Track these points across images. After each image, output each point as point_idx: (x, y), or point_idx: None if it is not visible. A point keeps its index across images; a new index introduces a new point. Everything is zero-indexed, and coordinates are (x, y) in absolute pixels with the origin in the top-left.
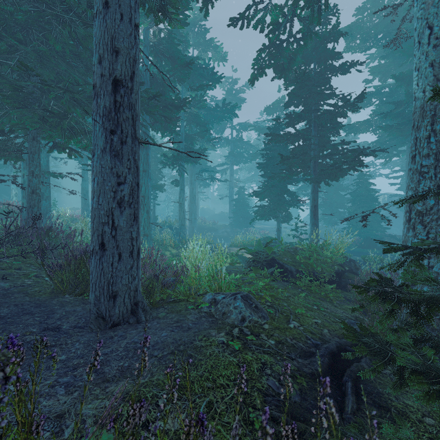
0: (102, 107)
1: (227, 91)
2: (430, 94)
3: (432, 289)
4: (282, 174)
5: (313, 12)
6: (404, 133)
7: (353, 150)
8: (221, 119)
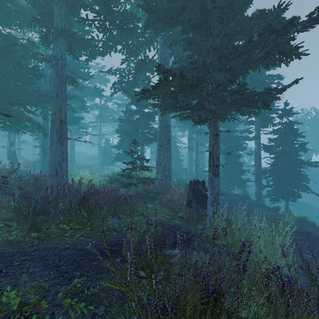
0: (56, 128)
1: (97, 74)
2: (160, 128)
3: (159, 182)
4: (127, 139)
5: (135, 80)
6: (184, 122)
7: (156, 132)
8: (93, 95)
